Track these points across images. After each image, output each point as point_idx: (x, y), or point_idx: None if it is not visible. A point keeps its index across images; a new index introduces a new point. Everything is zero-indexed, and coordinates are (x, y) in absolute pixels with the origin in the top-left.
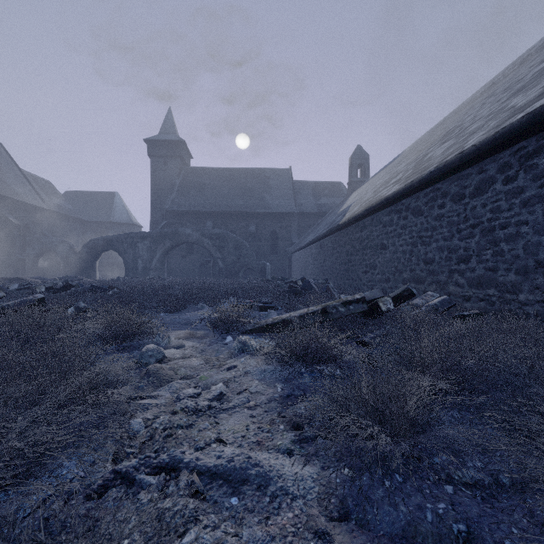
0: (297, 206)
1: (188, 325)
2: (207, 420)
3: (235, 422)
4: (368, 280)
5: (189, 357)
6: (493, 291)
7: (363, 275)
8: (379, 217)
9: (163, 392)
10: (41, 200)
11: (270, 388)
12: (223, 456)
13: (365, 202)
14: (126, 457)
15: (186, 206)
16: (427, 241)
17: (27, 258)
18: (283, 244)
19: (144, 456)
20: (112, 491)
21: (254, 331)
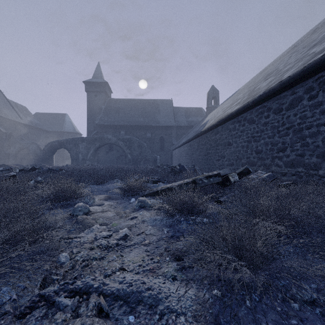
0: (175, 122)
1: (107, 191)
2: (115, 254)
3: (135, 255)
4: (220, 165)
5: (106, 211)
6: (301, 169)
7: (216, 162)
8: (227, 125)
9: (86, 234)
10: (19, 117)
11: (159, 231)
12: (124, 282)
13: (218, 117)
14: (52, 283)
15: (108, 121)
16: (258, 139)
17: (11, 153)
18: (167, 145)
19: (64, 282)
20: (26, 318)
21: (149, 195)
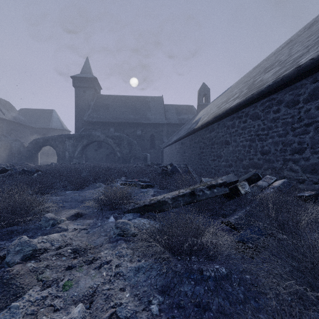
0: (166, 119)
1: (83, 202)
2: None
3: None
4: (215, 166)
5: (65, 246)
6: None
7: (211, 162)
8: (224, 122)
9: None
10: (2, 113)
11: (143, 305)
12: None
13: (212, 114)
14: None
15: (97, 118)
16: (264, 138)
17: None
18: (158, 142)
19: None
20: None
21: (134, 211)
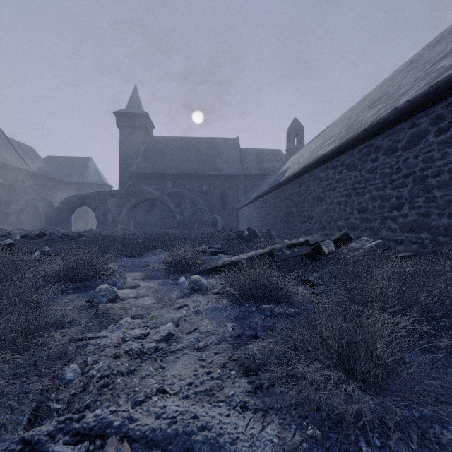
0: (243, 170)
1: (145, 267)
2: (152, 364)
3: (183, 367)
4: (306, 229)
5: (142, 296)
6: (425, 234)
7: (301, 225)
8: (316, 173)
9: (110, 332)
10: (24, 163)
11: (221, 327)
12: (163, 416)
13: (303, 162)
14: (48, 416)
15: (149, 168)
16: (361, 192)
17: (12, 213)
18: (231, 201)
19: (65, 418)
20: None
21: (206, 273)
